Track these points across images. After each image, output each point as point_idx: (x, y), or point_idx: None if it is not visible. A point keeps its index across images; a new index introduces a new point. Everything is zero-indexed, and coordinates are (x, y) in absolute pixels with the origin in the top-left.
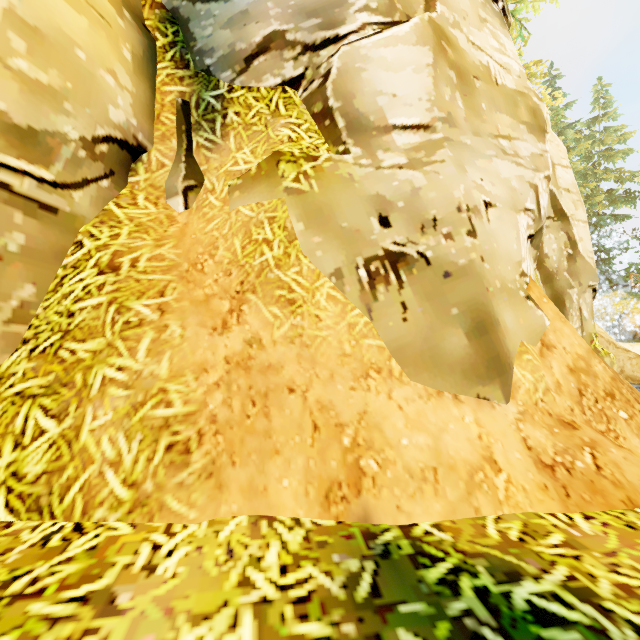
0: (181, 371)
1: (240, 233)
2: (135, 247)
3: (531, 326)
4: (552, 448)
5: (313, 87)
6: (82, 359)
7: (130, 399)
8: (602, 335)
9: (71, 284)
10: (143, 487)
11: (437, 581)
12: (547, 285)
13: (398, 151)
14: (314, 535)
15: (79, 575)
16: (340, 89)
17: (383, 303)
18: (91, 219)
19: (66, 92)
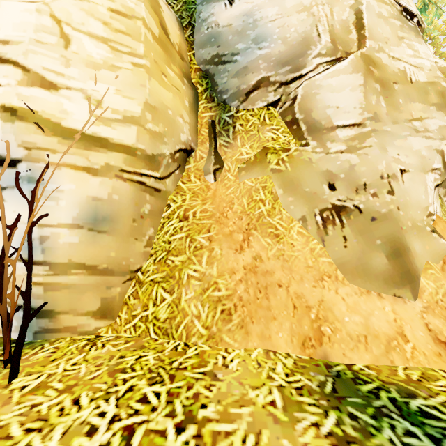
0: (222, 273)
1: (246, 195)
2: (193, 205)
3: (435, 250)
4: None
5: (286, 106)
6: (177, 265)
7: (201, 286)
8: None
9: (167, 227)
10: (212, 329)
11: (367, 391)
12: None
13: (340, 141)
14: (298, 362)
15: (197, 364)
16: (303, 107)
17: (331, 236)
18: (172, 192)
19: (165, 133)
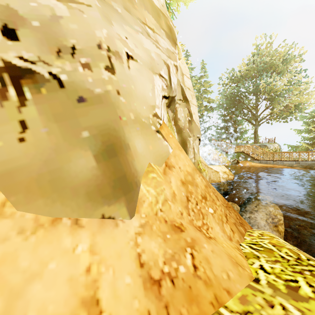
0: None
1: None
2: None
3: (158, 152)
4: (163, 257)
5: None
6: None
7: None
8: (203, 162)
9: None
10: None
11: None
12: (179, 134)
13: None
14: None
15: None
16: None
17: None
18: None
19: None
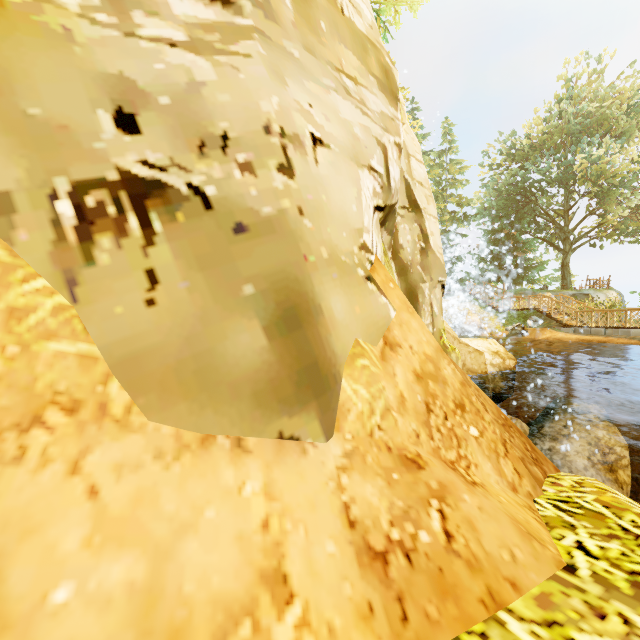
0: None
1: None
2: None
3: (371, 317)
4: (388, 513)
5: None
6: None
7: None
8: (449, 331)
9: None
10: None
11: None
12: (402, 278)
13: (173, 21)
14: None
15: None
16: None
17: (106, 269)
18: None
19: None
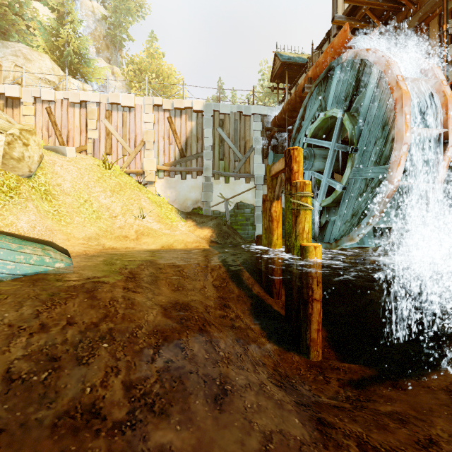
0: None
1: None
2: None
3: None
4: None
5: None
6: None
7: None
8: None
9: None
10: None
11: None
12: None
13: None
14: None
15: None
16: None
17: None
18: None
19: None
